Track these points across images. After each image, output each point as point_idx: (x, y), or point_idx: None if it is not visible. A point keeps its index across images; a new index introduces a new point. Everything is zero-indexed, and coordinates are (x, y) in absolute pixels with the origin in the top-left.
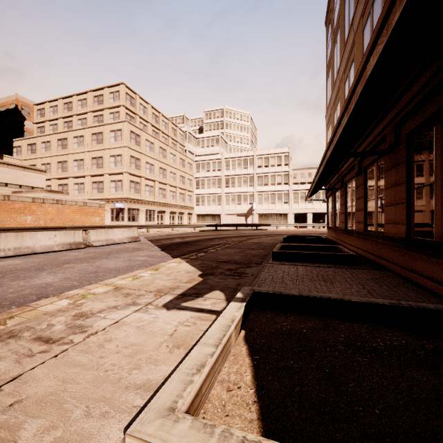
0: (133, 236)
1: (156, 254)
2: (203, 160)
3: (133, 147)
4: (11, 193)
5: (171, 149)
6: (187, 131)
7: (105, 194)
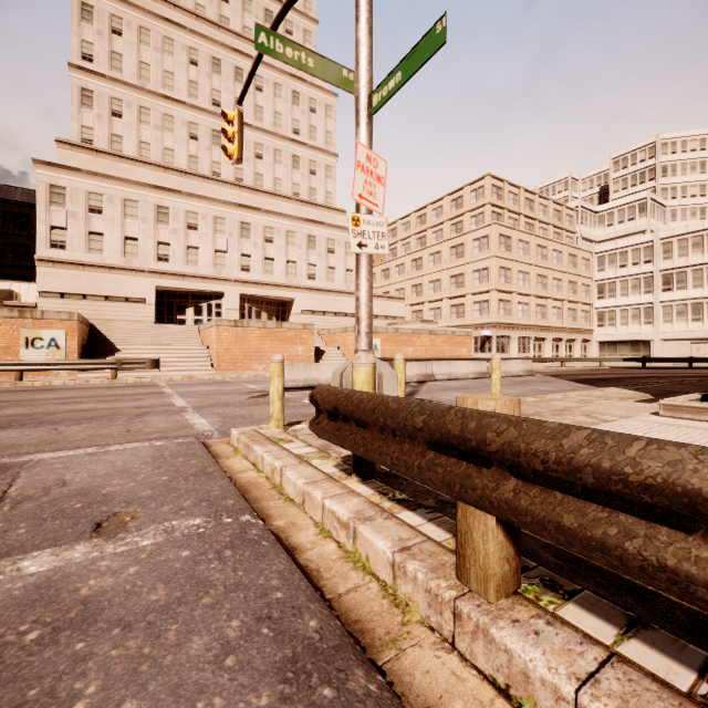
0: (528, 369)
1: (578, 385)
2: (611, 249)
3: (503, 254)
4: (386, 325)
5: (554, 243)
6: (580, 205)
7: (466, 320)
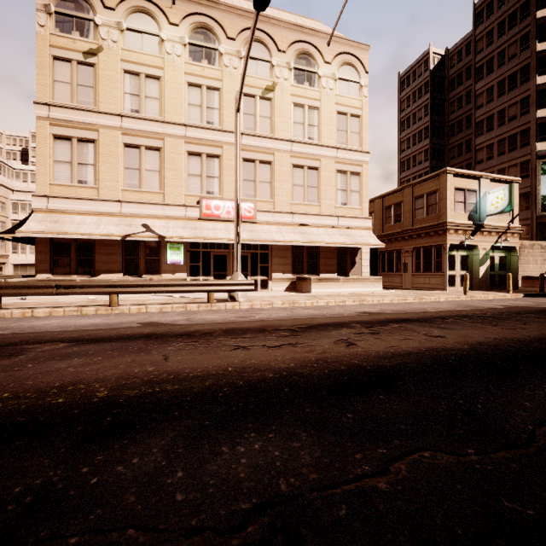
0: None
1: None
2: (23, 200)
3: None
4: None
5: None
6: None
7: None
